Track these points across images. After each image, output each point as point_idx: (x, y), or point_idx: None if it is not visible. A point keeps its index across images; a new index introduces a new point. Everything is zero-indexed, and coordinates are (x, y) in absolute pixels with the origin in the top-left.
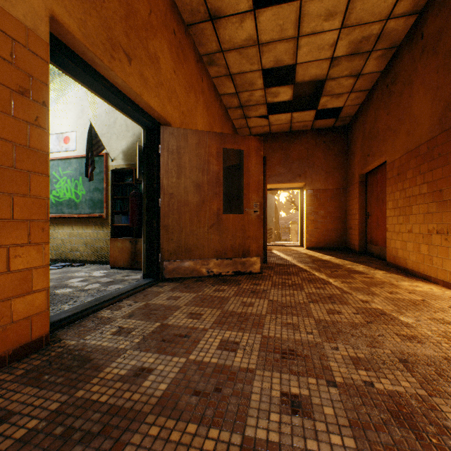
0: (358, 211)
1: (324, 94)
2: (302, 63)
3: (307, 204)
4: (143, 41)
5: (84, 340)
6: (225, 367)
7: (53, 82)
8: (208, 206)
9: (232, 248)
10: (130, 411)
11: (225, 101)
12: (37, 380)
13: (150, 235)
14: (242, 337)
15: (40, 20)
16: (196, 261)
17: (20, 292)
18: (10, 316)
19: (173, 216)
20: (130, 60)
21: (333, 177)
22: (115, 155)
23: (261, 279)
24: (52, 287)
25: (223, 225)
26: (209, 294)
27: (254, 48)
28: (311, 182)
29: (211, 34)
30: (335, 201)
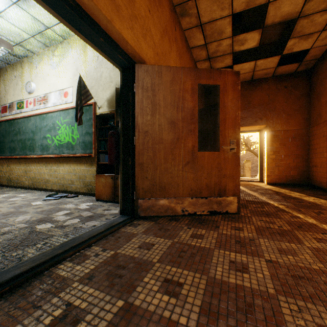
0: (326, 149)
1: (293, 35)
2: (275, 1)
3: (268, 144)
4: None
5: None
6: None
7: (56, 49)
8: (183, 143)
9: (208, 187)
10: None
11: (194, 54)
12: None
13: (125, 173)
14: None
15: None
16: (170, 199)
17: None
18: None
19: (147, 154)
20: None
21: (295, 118)
22: (101, 103)
23: (240, 221)
24: (37, 221)
25: (197, 162)
26: (186, 241)
27: None
28: (272, 124)
29: None
30: (297, 140)
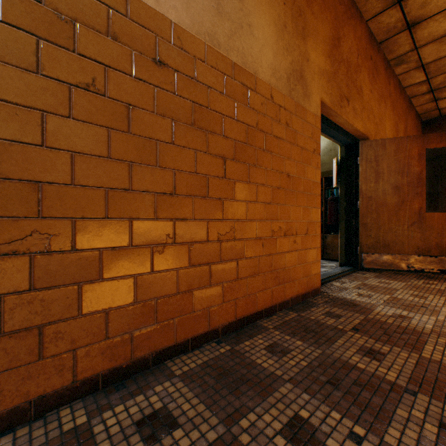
0: None
1: None
2: None
3: None
4: (354, 83)
5: (340, 294)
6: None
7: None
8: (408, 205)
9: (437, 246)
10: (414, 330)
11: (408, 92)
12: (335, 306)
13: (348, 232)
14: None
15: (318, 107)
16: (394, 255)
17: (313, 260)
18: (310, 271)
19: (370, 216)
20: (348, 102)
21: None
22: None
23: None
24: None
25: (425, 223)
26: (419, 285)
27: None
28: None
29: (404, 40)
30: None
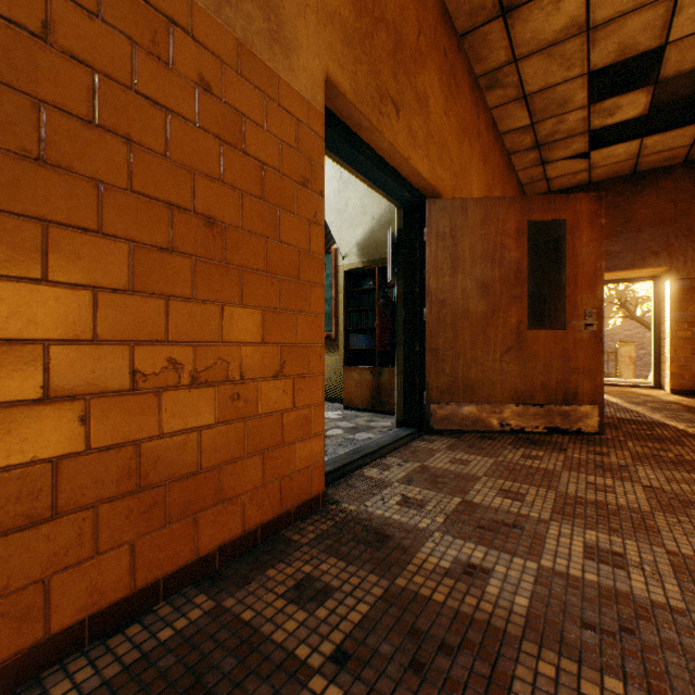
0: None
1: None
2: (681, 39)
3: (674, 306)
4: (411, 80)
5: (365, 506)
6: (620, 594)
7: None
8: (501, 317)
9: (544, 387)
10: (488, 626)
11: (507, 143)
12: (336, 550)
13: (409, 364)
14: (622, 545)
15: (317, 87)
16: (480, 405)
17: (302, 435)
18: (294, 463)
19: (444, 335)
20: (397, 111)
21: None
22: (347, 250)
23: (603, 445)
24: None
25: (526, 348)
26: (516, 461)
27: (576, 39)
28: (684, 264)
29: (498, 39)
30: None
